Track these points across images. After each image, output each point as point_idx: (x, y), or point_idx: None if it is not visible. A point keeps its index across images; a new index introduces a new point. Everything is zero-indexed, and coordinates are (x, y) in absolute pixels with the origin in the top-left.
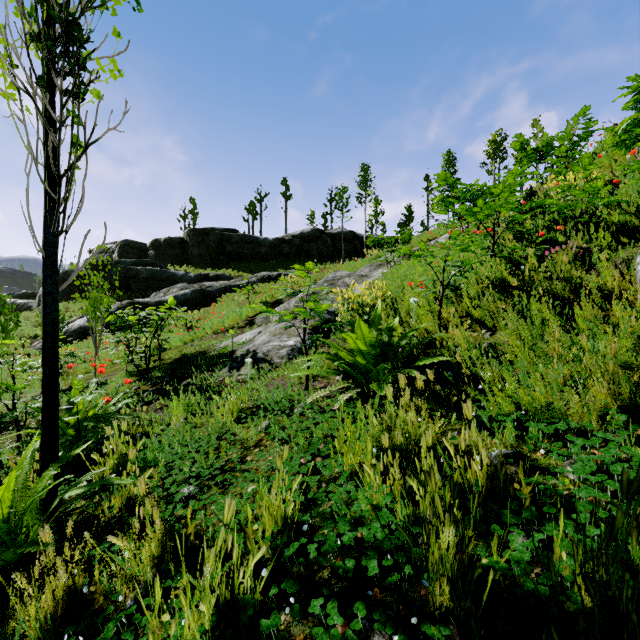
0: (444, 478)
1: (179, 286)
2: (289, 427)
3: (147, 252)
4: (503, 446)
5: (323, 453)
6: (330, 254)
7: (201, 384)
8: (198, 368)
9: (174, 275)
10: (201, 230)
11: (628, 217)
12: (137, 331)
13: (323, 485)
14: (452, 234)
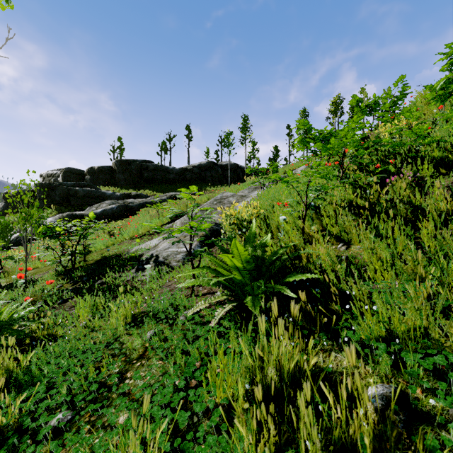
0: (325, 437)
1: (107, 202)
2: (170, 340)
3: (84, 177)
4: (378, 376)
5: (197, 378)
6: (220, 180)
7: (110, 284)
8: (112, 269)
9: (104, 194)
10: (125, 161)
11: (446, 153)
12: (63, 239)
13: (194, 419)
14: (313, 164)
